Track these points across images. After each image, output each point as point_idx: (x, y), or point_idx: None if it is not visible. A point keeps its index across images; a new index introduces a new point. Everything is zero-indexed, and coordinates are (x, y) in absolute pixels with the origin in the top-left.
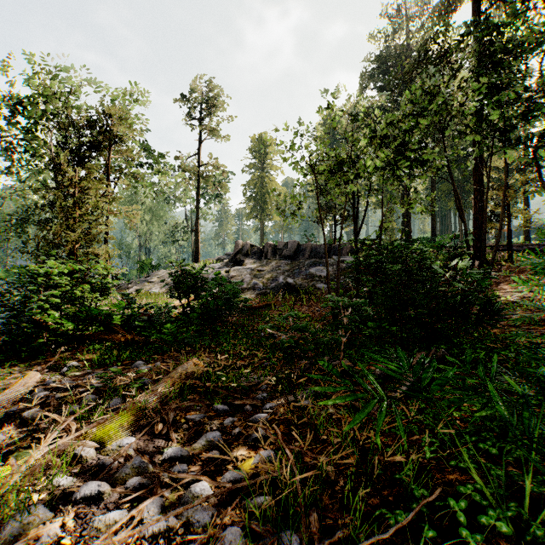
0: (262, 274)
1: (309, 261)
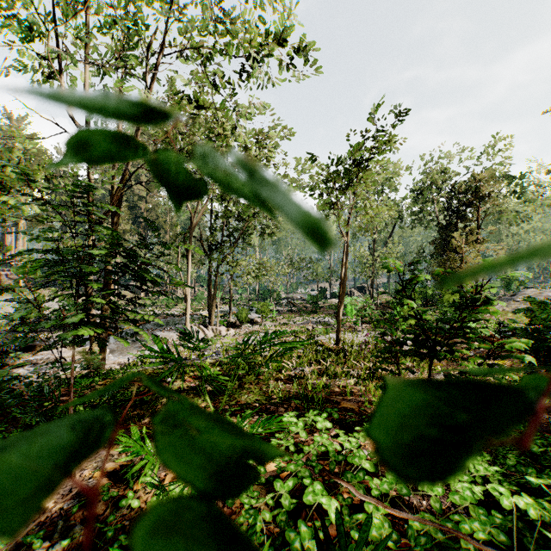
0: None
1: None
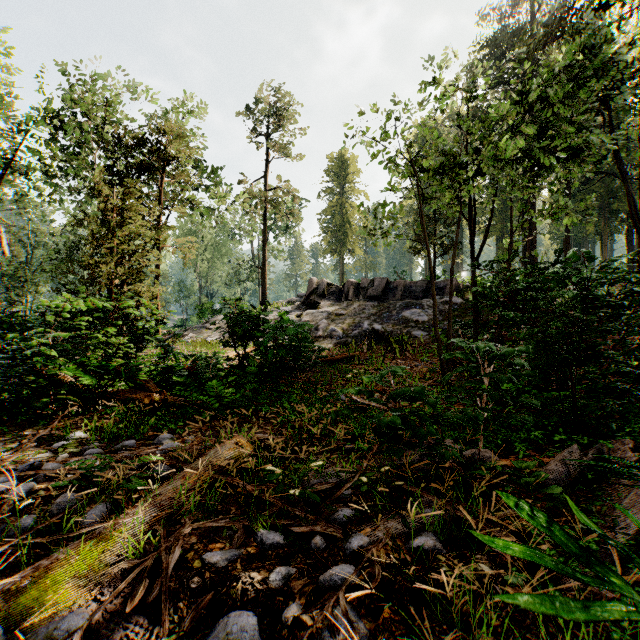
0: (342, 319)
1: (402, 302)
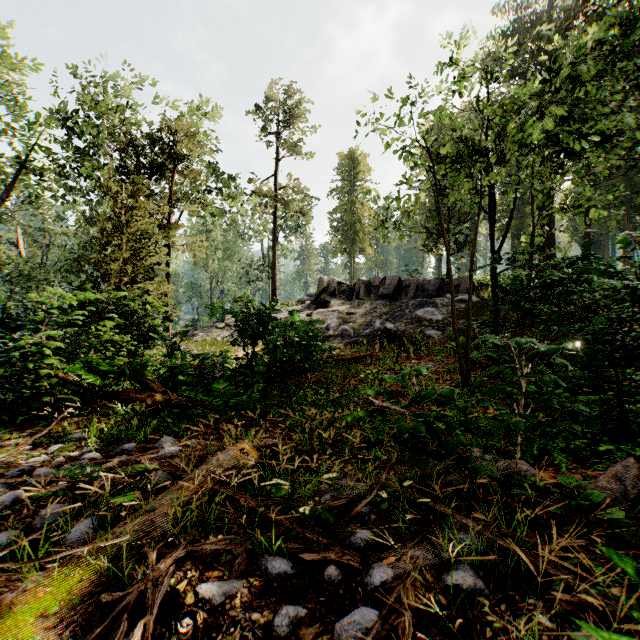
0: (353, 318)
1: (414, 300)
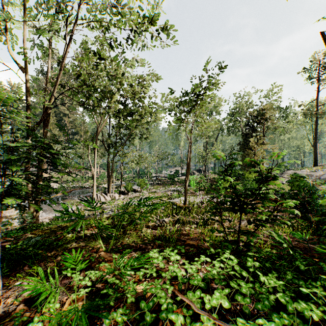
0: None
1: None
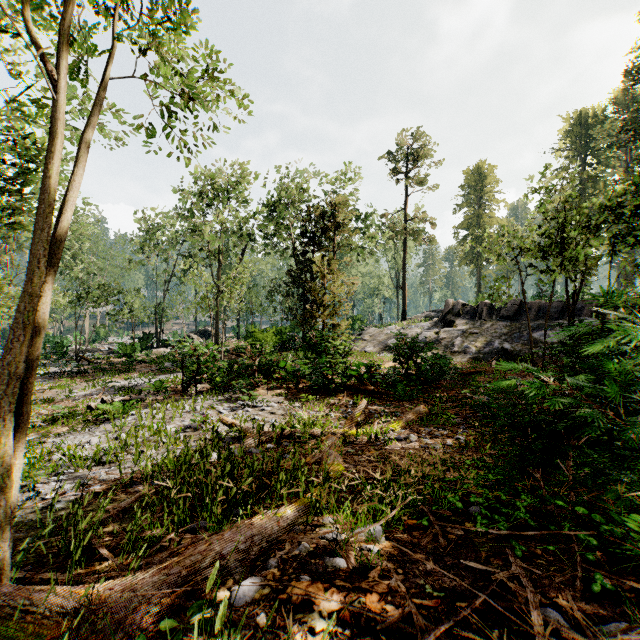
0: (475, 337)
1: (533, 323)
